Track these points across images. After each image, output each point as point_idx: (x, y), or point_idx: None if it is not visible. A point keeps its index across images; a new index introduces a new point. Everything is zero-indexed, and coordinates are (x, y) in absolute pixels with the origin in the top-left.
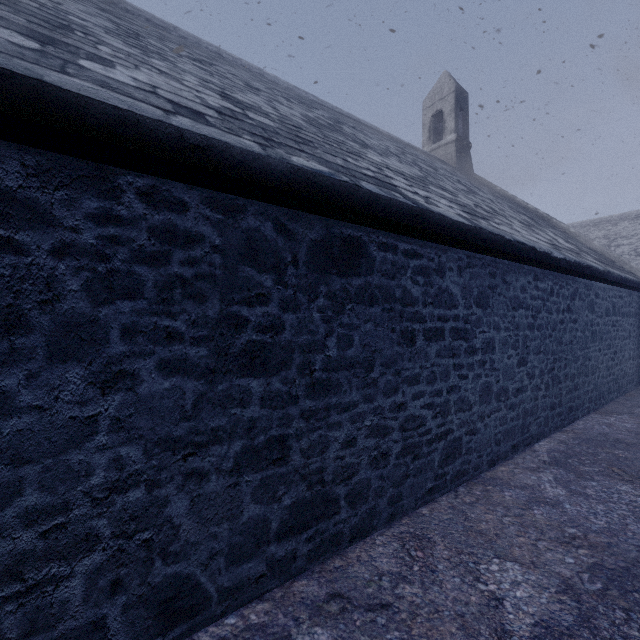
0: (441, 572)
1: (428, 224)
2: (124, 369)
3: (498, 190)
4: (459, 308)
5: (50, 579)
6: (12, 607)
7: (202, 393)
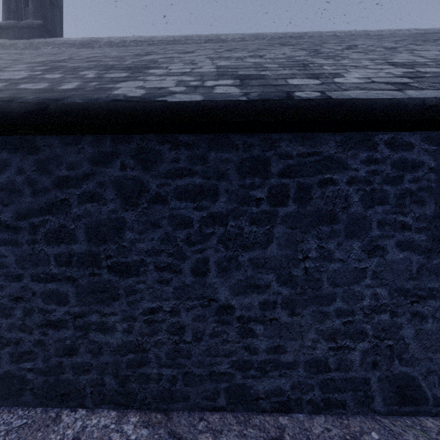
0: None
1: None
2: (378, 244)
3: None
4: None
5: (346, 347)
6: (332, 353)
7: (422, 264)
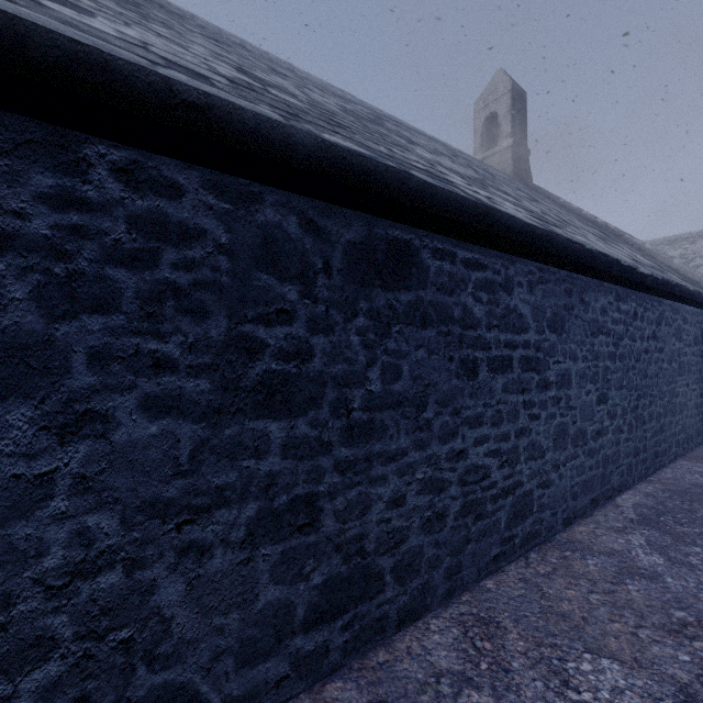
0: (517, 672)
1: (495, 226)
2: (92, 408)
3: (561, 202)
4: (530, 332)
5: None
6: None
7: (203, 440)
